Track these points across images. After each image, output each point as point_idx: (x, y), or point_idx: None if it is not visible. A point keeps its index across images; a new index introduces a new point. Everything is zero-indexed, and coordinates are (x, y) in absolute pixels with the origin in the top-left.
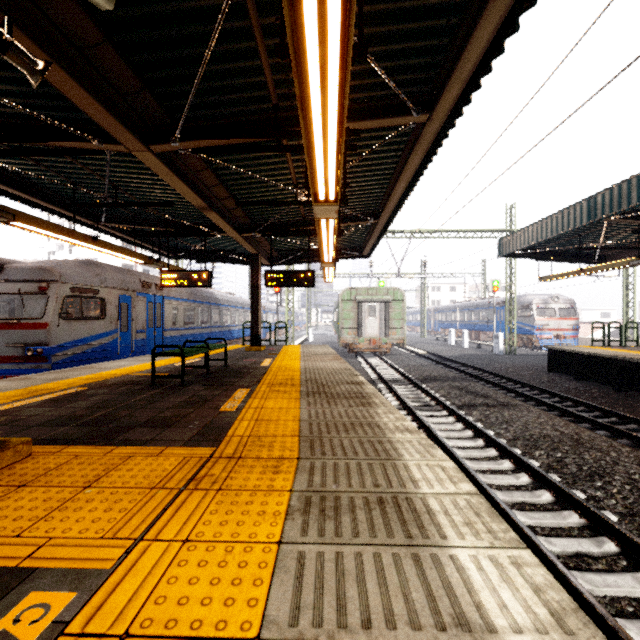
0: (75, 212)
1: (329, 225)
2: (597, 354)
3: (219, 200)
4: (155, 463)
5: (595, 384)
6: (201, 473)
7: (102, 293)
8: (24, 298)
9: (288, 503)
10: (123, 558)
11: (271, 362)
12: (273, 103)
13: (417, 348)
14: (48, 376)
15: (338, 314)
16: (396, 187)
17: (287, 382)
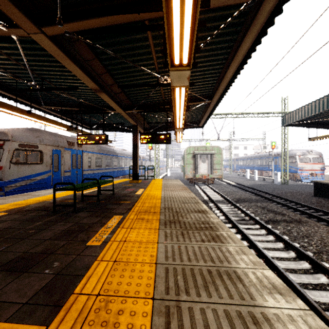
0: (25, 99)
1: (181, 94)
2: None
3: (108, 86)
4: None
5: None
6: None
7: (40, 148)
8: (1, 151)
9: None
10: None
11: (143, 191)
12: None
13: (228, 180)
14: None
15: (184, 161)
16: (227, 72)
17: (151, 209)
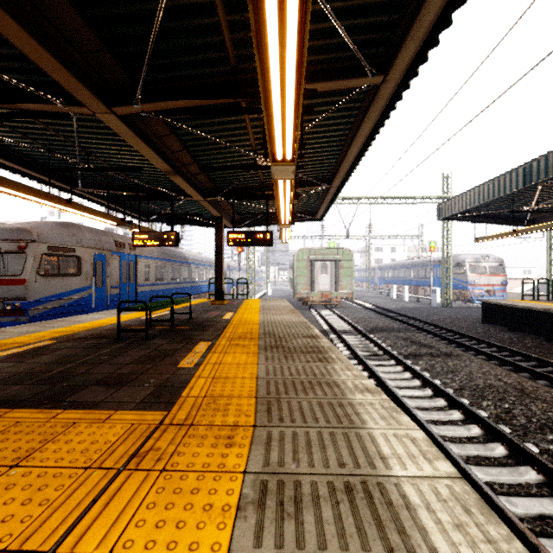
0: (53, 178)
1: (286, 186)
2: (530, 307)
3: (184, 165)
4: (99, 432)
5: (527, 335)
6: (146, 446)
7: (78, 252)
8: (9, 257)
9: (240, 491)
10: None
11: (232, 315)
12: (232, 64)
13: (363, 301)
14: (23, 329)
15: (293, 271)
16: (349, 152)
17: (246, 335)
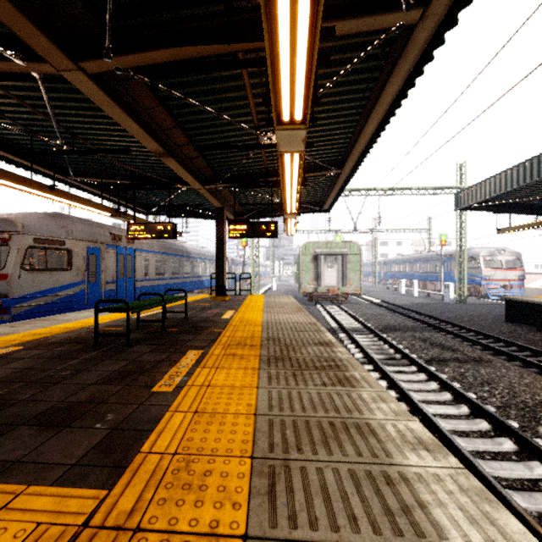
0: (43, 166)
1: (294, 163)
2: None
3: (178, 147)
4: None
5: None
6: None
7: (68, 245)
8: (2, 250)
9: None
10: None
11: (233, 314)
12: None
13: (371, 296)
14: None
15: (299, 265)
16: (366, 127)
17: (246, 341)
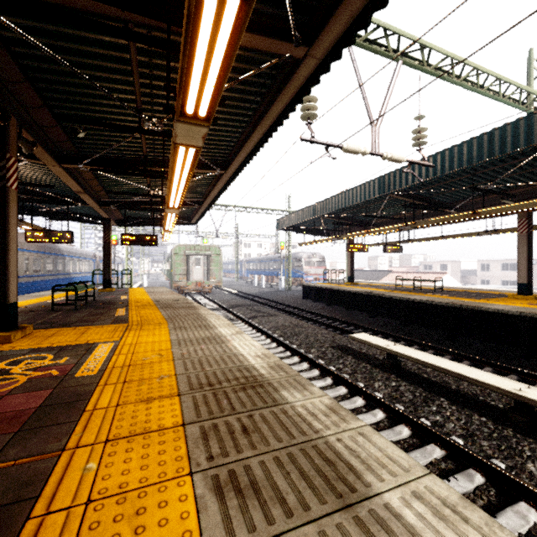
0: None
1: (173, 215)
2: (320, 287)
3: (90, 186)
4: (104, 328)
5: (321, 303)
6: (129, 328)
7: None
8: None
9: (168, 329)
10: (121, 339)
11: (127, 297)
12: (144, 155)
13: (231, 289)
14: None
15: (171, 264)
16: (211, 193)
17: (147, 305)
